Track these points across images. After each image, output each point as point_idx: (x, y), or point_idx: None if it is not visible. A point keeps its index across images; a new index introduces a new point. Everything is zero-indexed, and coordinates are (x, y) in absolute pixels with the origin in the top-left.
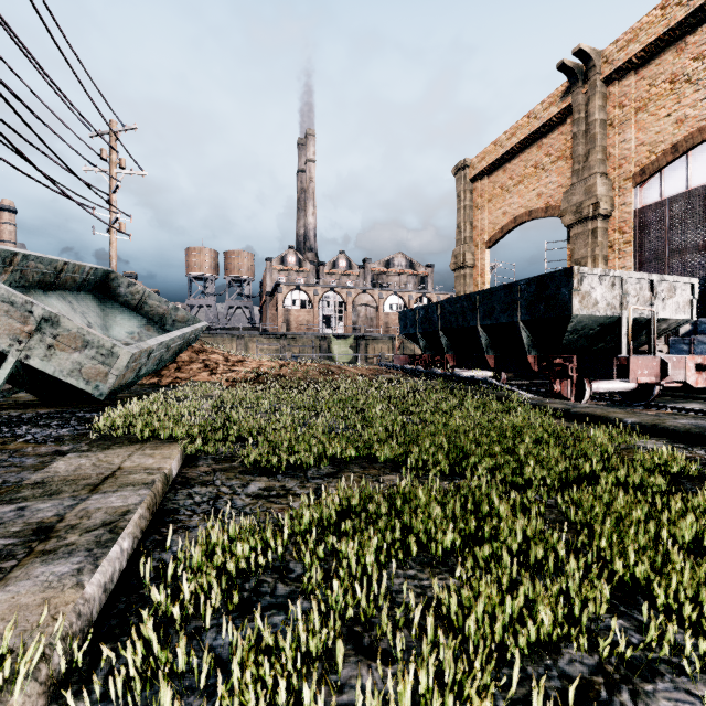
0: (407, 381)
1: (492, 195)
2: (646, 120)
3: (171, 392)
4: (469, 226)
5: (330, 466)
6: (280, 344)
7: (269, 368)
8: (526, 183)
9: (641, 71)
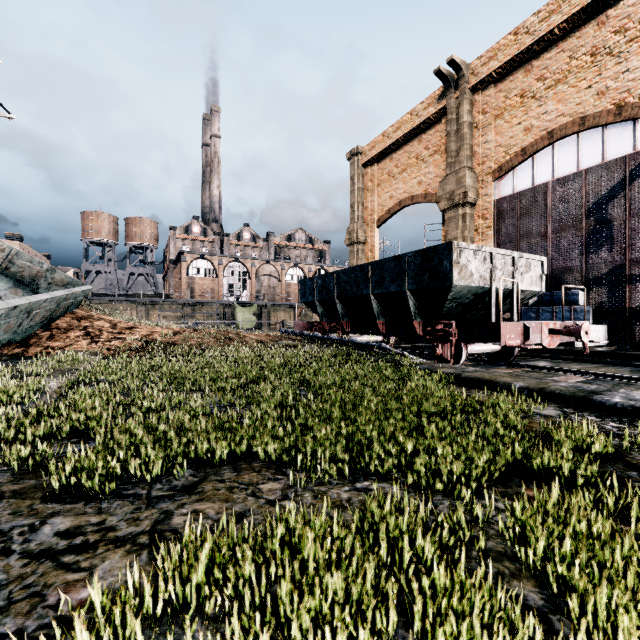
0: (305, 346)
1: (381, 180)
2: (503, 126)
3: (25, 365)
4: (361, 207)
5: (192, 470)
6: (184, 311)
7: (161, 336)
8: (409, 172)
9: (499, 84)
